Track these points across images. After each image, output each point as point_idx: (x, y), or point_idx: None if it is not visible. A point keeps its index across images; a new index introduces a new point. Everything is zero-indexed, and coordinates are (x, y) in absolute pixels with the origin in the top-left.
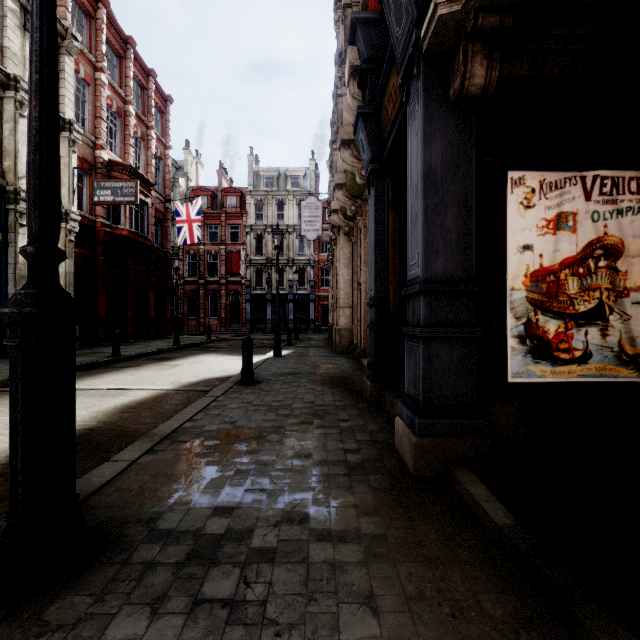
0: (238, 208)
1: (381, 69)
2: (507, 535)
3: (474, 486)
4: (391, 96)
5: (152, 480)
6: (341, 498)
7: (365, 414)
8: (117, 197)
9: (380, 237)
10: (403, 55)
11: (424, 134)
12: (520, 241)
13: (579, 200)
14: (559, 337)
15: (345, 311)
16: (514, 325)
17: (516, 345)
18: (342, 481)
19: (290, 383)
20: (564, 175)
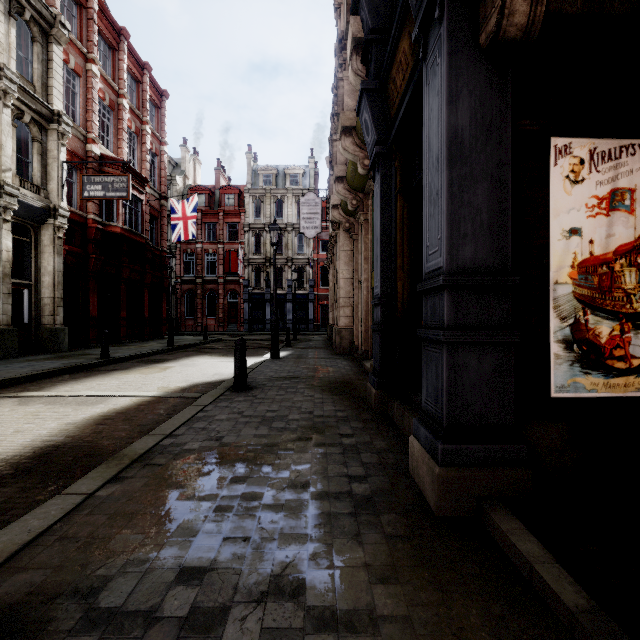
0: (236, 206)
1: (387, 40)
2: (586, 628)
3: (520, 538)
4: (401, 64)
5: (108, 523)
6: (347, 552)
7: (371, 427)
8: (108, 192)
9: (386, 228)
10: (420, 1)
11: (448, 90)
12: (566, 224)
13: (638, 173)
14: (613, 342)
15: (345, 311)
16: (558, 327)
17: (561, 352)
18: (347, 524)
19: (287, 389)
20: (619, 143)
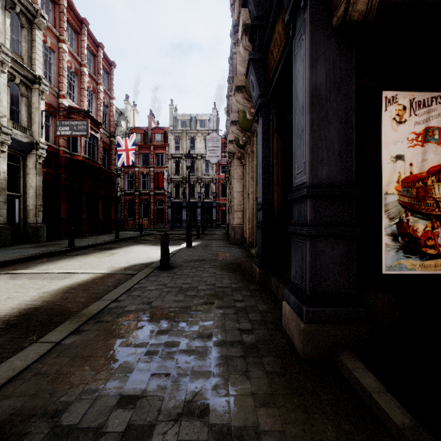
0: (162, 142)
1: (267, 25)
2: (410, 440)
3: (362, 374)
4: (276, 41)
5: (69, 363)
6: (239, 384)
7: (255, 295)
8: (73, 132)
9: (266, 156)
10: None
11: (310, 58)
12: (393, 152)
13: None
14: (426, 235)
15: (238, 214)
16: (388, 225)
17: (390, 242)
18: (239, 364)
19: (197, 268)
20: (431, 95)
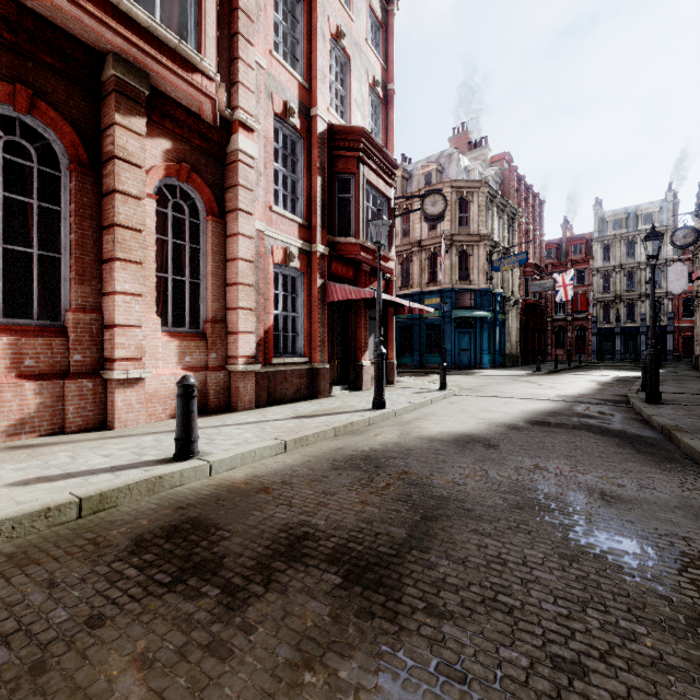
0: (583, 254)
1: None
2: None
3: None
4: None
5: None
6: None
7: None
8: (542, 288)
9: None
10: None
11: None
12: None
13: None
14: None
15: None
16: None
17: None
18: None
19: (676, 377)
20: None
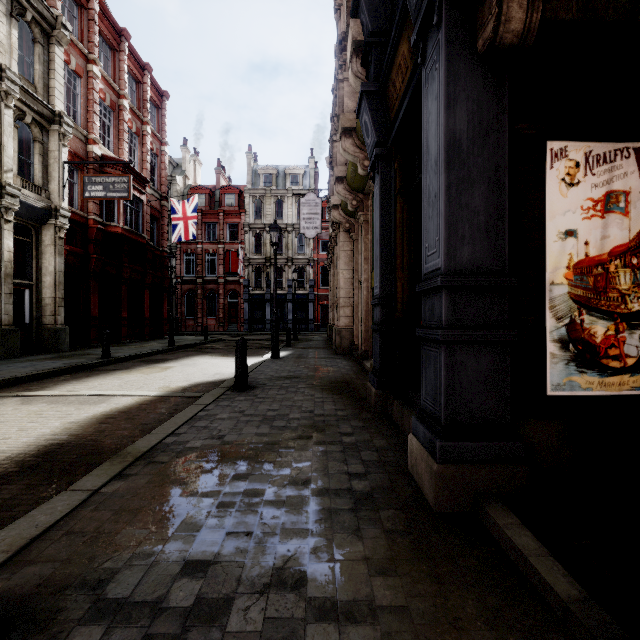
0: (236, 207)
1: (387, 43)
2: (577, 617)
3: (516, 532)
4: (400, 68)
5: (113, 518)
6: (347, 546)
7: (370, 426)
8: (109, 193)
9: (386, 229)
10: (418, 7)
11: (446, 95)
12: (561, 225)
13: (632, 176)
14: (608, 341)
15: (345, 311)
16: (554, 327)
17: (557, 351)
18: (347, 519)
19: (287, 388)
20: (614, 146)
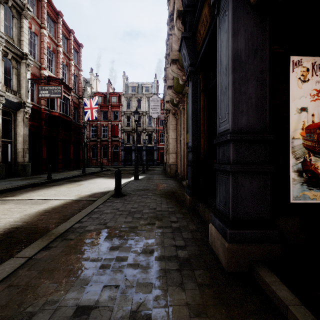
0: (117, 102)
1: (195, 11)
2: None
3: (278, 287)
4: (203, 22)
5: (37, 276)
6: (175, 295)
7: (187, 217)
8: (51, 94)
9: (195, 110)
10: None
11: (233, 29)
12: (298, 105)
13: None
14: None
15: (173, 155)
16: (294, 163)
17: (296, 177)
18: (175, 276)
19: (142, 196)
20: None
